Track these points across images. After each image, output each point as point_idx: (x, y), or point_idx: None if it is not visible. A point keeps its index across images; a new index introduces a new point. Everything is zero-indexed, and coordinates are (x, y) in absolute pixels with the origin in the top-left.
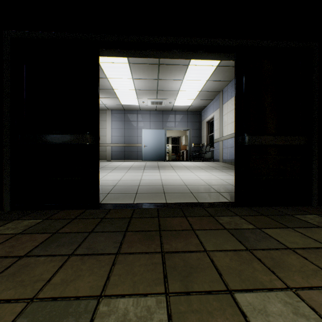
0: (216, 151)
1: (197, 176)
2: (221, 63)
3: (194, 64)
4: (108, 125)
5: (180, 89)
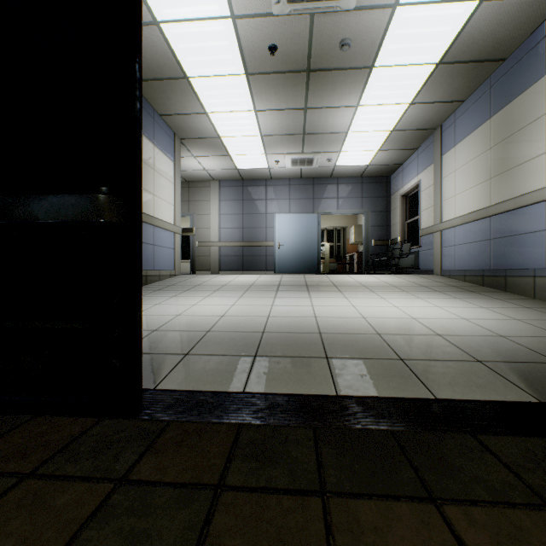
0: (424, 254)
1: (399, 310)
2: (449, 54)
3: (386, 64)
4: (213, 208)
5: (350, 129)
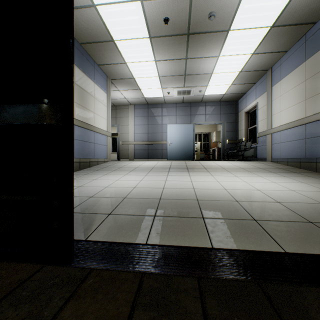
0: (260, 148)
1: (248, 184)
2: (279, 20)
3: (238, 28)
4: (130, 121)
5: (213, 71)
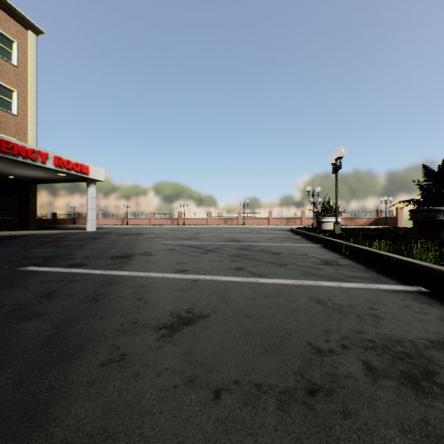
0: None
1: None
2: None
3: None
4: None
5: None
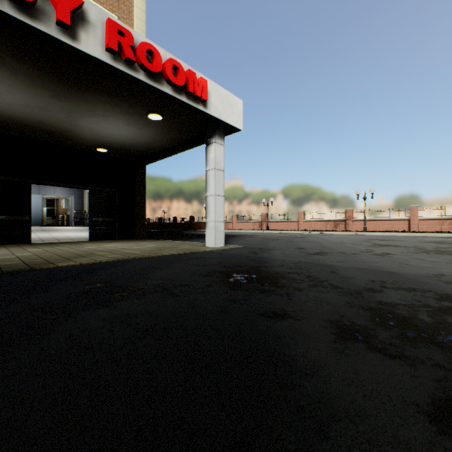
0: None
1: (77, 234)
2: None
3: None
4: None
5: None
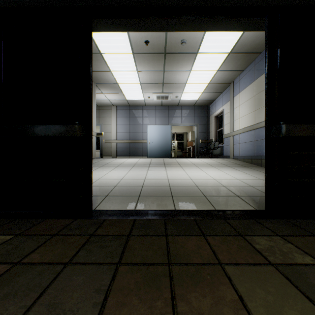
0: (225, 147)
1: (208, 175)
2: (234, 49)
3: (204, 52)
4: (113, 121)
5: (187, 82)
